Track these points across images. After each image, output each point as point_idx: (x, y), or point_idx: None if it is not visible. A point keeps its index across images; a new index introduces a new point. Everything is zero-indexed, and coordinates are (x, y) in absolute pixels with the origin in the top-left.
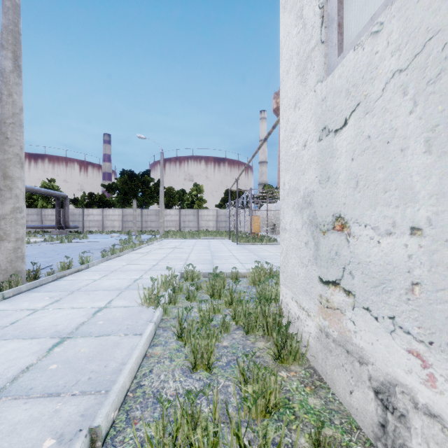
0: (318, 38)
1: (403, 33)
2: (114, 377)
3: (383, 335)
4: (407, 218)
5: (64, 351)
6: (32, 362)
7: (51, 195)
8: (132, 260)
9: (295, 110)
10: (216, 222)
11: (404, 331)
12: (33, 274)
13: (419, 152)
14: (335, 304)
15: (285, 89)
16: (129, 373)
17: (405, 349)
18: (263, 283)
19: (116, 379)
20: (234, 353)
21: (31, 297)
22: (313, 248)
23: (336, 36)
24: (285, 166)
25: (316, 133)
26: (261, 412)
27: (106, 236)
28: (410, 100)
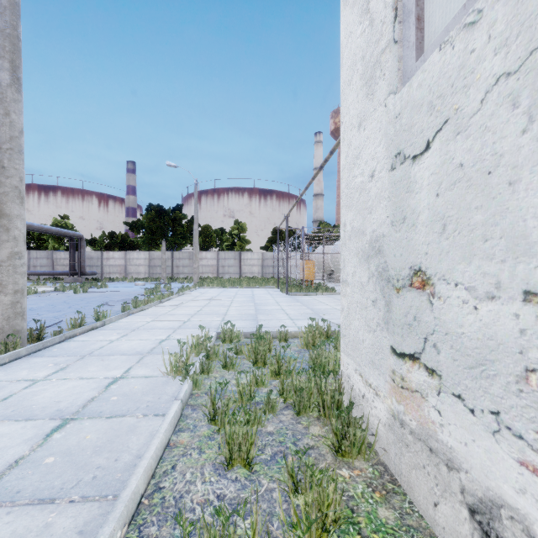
0: (389, 37)
1: (512, 22)
2: (126, 476)
3: (483, 435)
4: (518, 277)
5: (65, 437)
6: (23, 453)
7: (64, 235)
8: (159, 315)
9: (359, 131)
10: (262, 268)
11: (514, 434)
12: (36, 333)
13: (537, 187)
14: (413, 384)
15: (347, 104)
16: (145, 472)
17: (516, 459)
18: (318, 347)
19: (127, 482)
20: (282, 442)
21: (32, 363)
22: (383, 309)
23: (414, 32)
24: (346, 202)
25: (388, 160)
26: (316, 531)
27: (129, 284)
28: (523, 114)
